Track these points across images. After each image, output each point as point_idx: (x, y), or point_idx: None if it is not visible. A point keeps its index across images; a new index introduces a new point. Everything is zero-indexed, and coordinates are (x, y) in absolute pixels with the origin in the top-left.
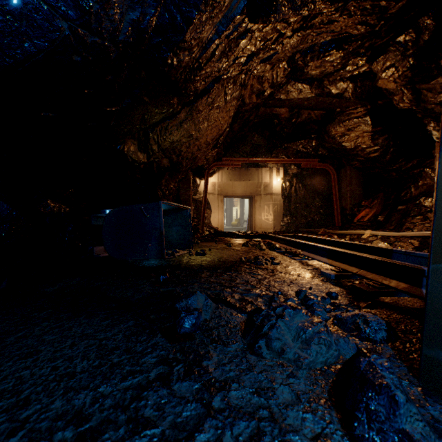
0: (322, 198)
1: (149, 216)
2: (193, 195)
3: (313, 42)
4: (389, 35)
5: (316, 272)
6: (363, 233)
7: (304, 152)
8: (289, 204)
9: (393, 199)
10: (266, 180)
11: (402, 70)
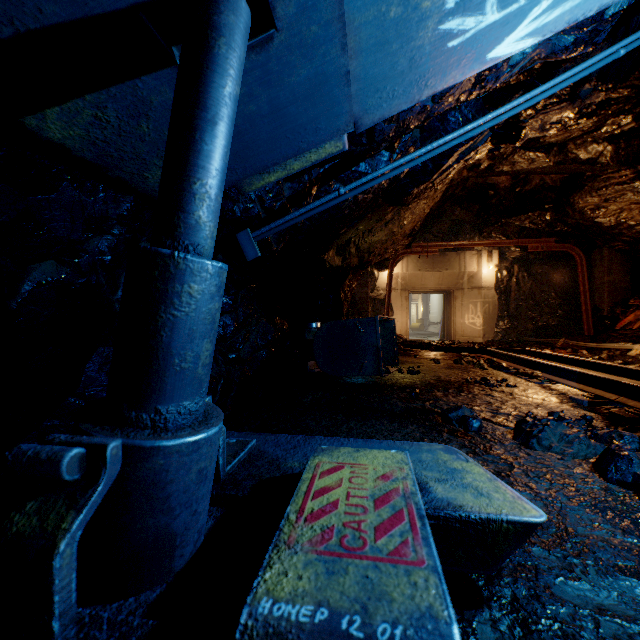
0: (560, 293)
1: (364, 331)
2: (369, 292)
3: None
4: None
5: (564, 397)
6: (630, 348)
7: (532, 230)
8: (507, 302)
9: None
10: (471, 269)
11: None
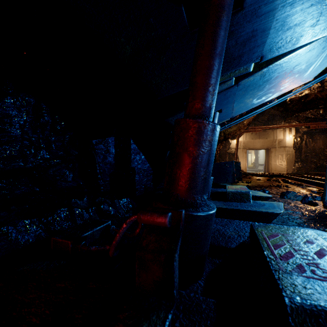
0: None
1: (228, 166)
2: (227, 150)
3: None
4: None
5: (308, 191)
6: None
7: (312, 118)
8: (300, 154)
9: None
10: (280, 137)
11: None
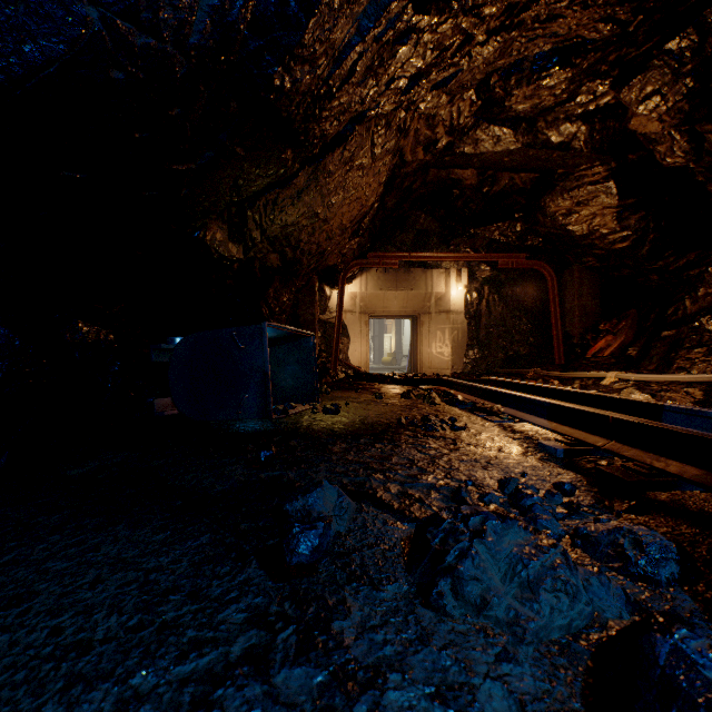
0: (532, 318)
1: (246, 348)
2: (319, 313)
3: (522, 54)
4: (651, 40)
5: (530, 444)
6: (603, 376)
7: (502, 243)
8: (478, 329)
9: (653, 319)
10: (439, 289)
11: (673, 100)
